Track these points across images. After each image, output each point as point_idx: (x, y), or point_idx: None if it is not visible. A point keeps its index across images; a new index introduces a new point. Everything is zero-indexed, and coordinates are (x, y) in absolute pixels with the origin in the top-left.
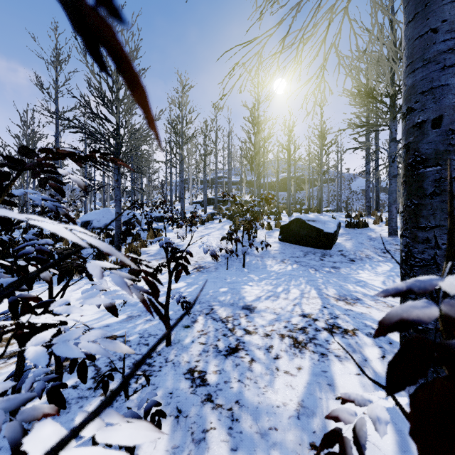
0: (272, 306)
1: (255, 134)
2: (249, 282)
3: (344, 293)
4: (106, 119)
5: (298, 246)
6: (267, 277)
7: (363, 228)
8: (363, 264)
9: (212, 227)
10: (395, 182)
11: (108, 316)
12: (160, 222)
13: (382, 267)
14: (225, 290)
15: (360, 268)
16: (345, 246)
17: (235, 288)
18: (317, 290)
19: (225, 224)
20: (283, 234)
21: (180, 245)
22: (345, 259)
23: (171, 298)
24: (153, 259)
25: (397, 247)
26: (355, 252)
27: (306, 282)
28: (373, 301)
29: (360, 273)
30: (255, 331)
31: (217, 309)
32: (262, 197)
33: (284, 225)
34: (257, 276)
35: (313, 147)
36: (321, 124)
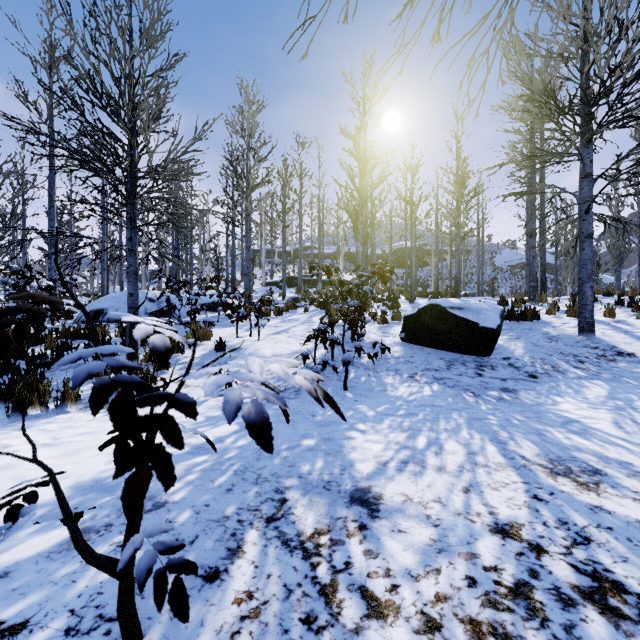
0: (417, 493)
1: (361, 173)
2: (359, 423)
3: (556, 452)
4: (109, 133)
5: (433, 350)
6: (391, 411)
7: (532, 321)
8: (555, 383)
9: (294, 320)
10: (590, 245)
11: (32, 528)
12: (214, 312)
13: (591, 390)
14: (312, 443)
15: (553, 391)
16: (511, 350)
17: (333, 437)
18: (497, 444)
19: (314, 314)
20: (408, 330)
21: (239, 349)
22: (519, 373)
23: (121, 560)
24: (189, 373)
25: (599, 351)
26: (533, 361)
27: (467, 424)
28: (636, 480)
29: (558, 402)
30: (393, 602)
31: (295, 502)
32: (374, 270)
33: (409, 315)
34: (372, 409)
35: (447, 199)
36: (460, 164)
